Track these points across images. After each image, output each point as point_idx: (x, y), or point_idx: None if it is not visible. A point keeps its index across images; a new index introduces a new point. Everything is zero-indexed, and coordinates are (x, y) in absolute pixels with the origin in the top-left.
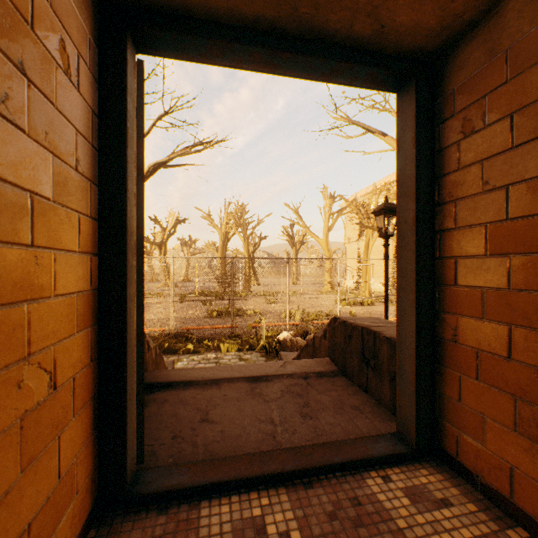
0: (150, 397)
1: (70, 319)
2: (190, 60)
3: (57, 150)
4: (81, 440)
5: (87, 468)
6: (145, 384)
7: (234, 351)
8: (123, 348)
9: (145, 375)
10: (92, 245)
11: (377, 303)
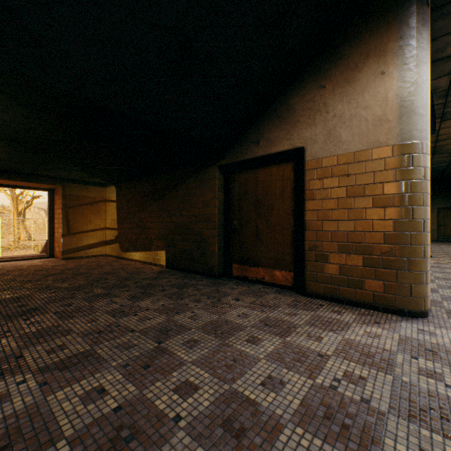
0: None
1: None
2: None
3: None
4: None
5: None
6: None
7: None
8: None
9: None
10: None
11: None
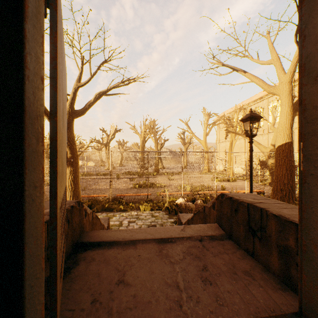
0: (82, 255)
1: None
2: None
3: None
4: None
5: None
6: (80, 243)
7: (148, 210)
8: (19, 241)
9: (82, 235)
10: None
11: (238, 180)
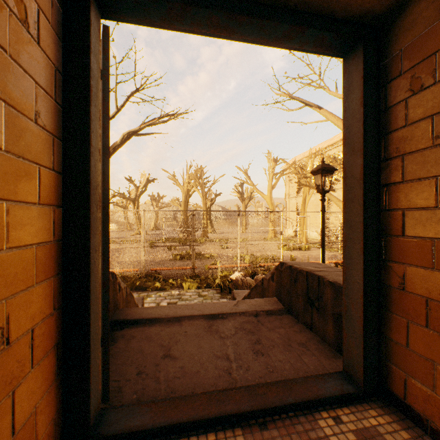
0: (119, 333)
1: (27, 270)
2: (152, 26)
3: (11, 99)
4: (42, 389)
5: (48, 415)
6: (116, 321)
7: (194, 289)
8: (87, 296)
9: (116, 312)
10: (56, 198)
11: (312, 248)
